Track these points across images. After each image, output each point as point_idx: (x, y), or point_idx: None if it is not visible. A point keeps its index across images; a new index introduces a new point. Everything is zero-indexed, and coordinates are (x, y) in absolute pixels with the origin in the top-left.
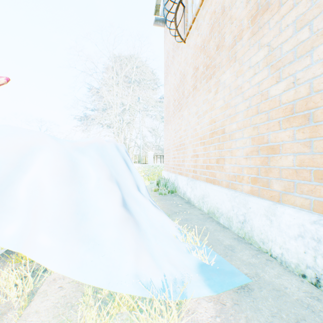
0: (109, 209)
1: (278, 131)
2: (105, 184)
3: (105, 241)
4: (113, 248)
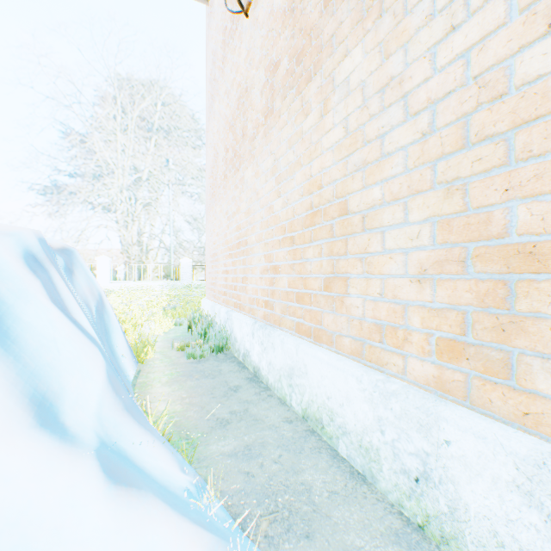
0: None
1: (549, 198)
2: None
3: None
4: None
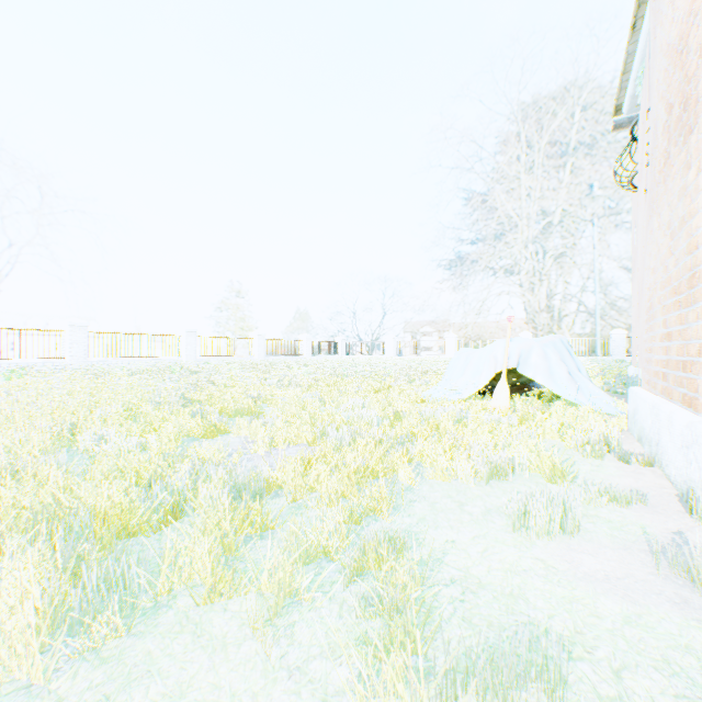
0: (561, 373)
1: None
2: (558, 362)
3: (560, 385)
4: (564, 388)
